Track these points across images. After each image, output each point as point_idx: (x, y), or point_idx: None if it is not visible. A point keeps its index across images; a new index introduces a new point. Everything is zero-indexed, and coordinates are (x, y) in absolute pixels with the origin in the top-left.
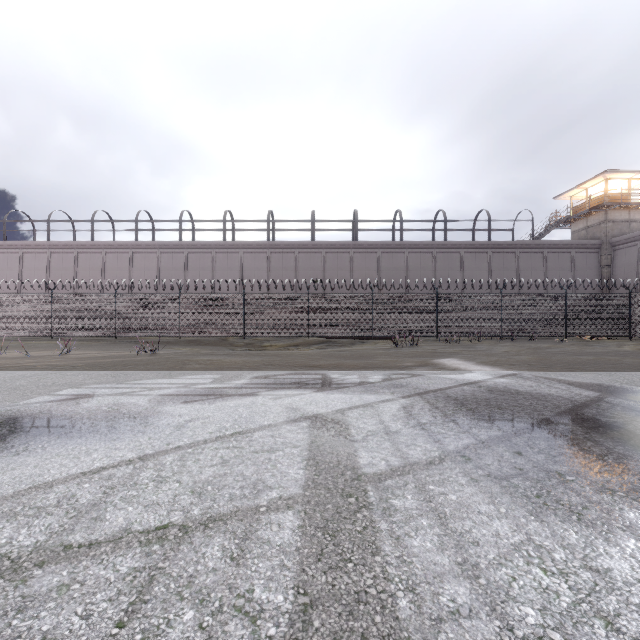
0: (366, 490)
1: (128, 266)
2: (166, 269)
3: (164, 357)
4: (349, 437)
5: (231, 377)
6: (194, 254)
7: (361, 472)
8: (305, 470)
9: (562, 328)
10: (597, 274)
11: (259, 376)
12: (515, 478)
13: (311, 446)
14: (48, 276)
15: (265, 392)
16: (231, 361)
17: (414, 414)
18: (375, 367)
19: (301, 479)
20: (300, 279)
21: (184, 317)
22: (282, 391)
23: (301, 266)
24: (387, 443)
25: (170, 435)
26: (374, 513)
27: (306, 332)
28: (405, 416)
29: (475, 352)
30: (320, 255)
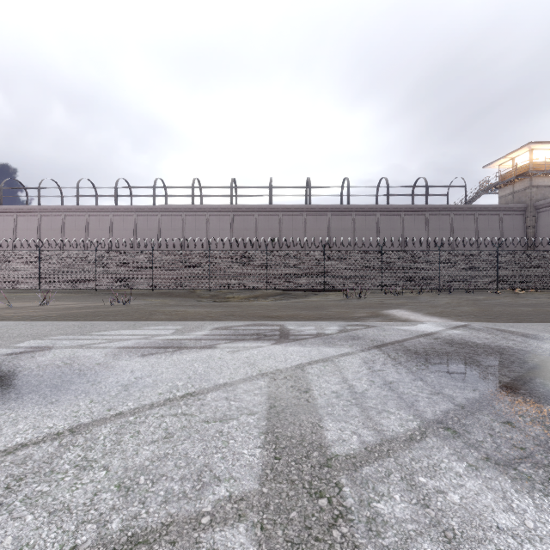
0: (340, 484)
1: (108, 227)
2: (142, 230)
3: (134, 308)
4: (311, 400)
5: (192, 328)
6: (166, 217)
7: (330, 453)
8: (262, 449)
9: (494, 282)
10: (523, 234)
11: (219, 327)
12: (522, 464)
13: (269, 413)
14: (39, 236)
15: (223, 344)
16: (195, 312)
17: (377, 370)
18: (329, 318)
19: (257, 464)
20: (259, 238)
21: (156, 272)
22: (240, 343)
23: (260, 227)
24: (355, 409)
25: (115, 397)
26: (356, 529)
27: (265, 285)
28: (368, 373)
29: (419, 303)
30: (277, 217)
